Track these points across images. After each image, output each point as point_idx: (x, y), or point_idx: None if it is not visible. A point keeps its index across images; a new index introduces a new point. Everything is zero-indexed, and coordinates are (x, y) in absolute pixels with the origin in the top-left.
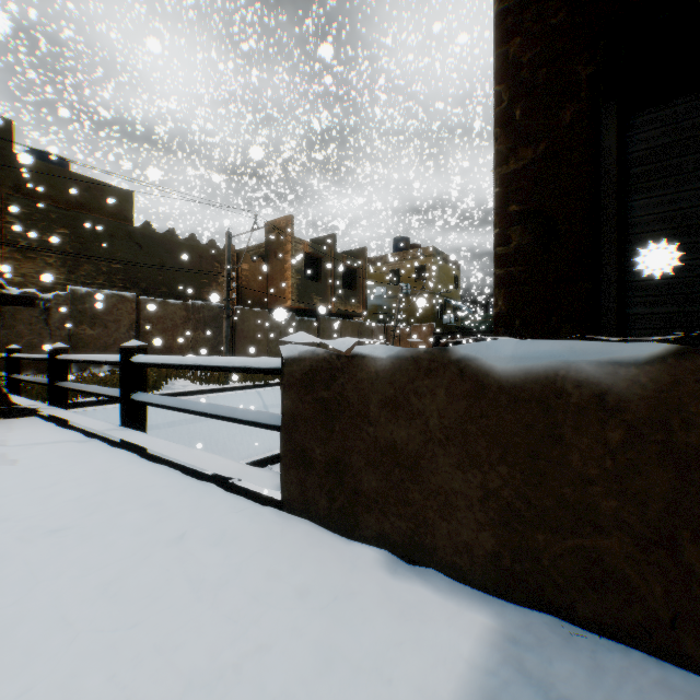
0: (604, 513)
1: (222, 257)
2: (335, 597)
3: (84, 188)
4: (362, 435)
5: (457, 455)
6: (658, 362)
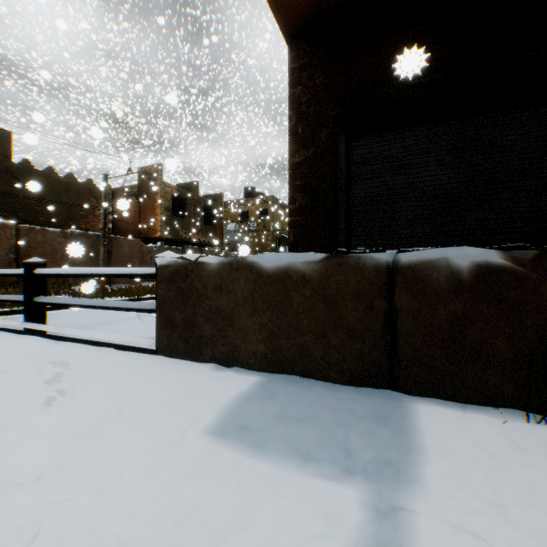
0: (305, 326)
1: (99, 194)
2: (186, 380)
3: None
4: (203, 306)
5: (249, 310)
6: (322, 261)
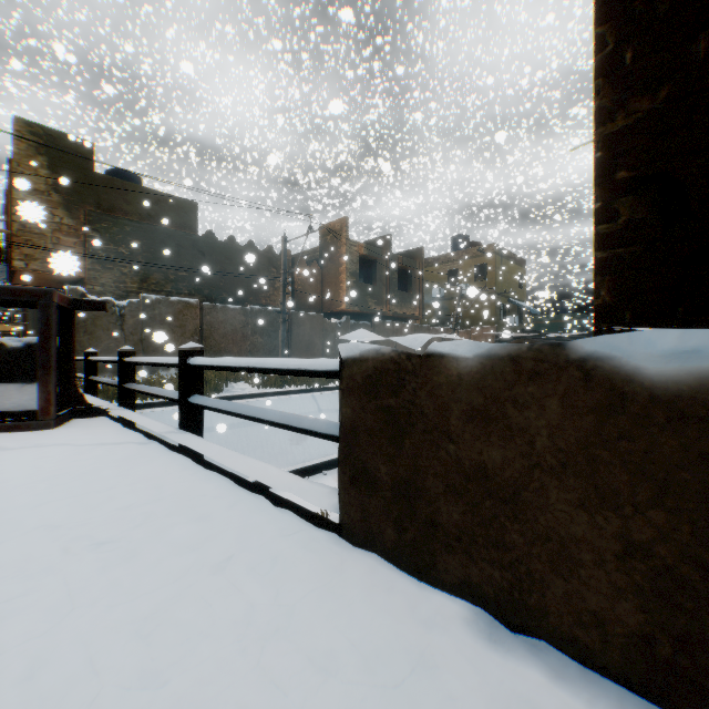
0: None
1: (278, 262)
2: (411, 669)
3: (154, 202)
4: (440, 454)
5: (579, 489)
6: None
